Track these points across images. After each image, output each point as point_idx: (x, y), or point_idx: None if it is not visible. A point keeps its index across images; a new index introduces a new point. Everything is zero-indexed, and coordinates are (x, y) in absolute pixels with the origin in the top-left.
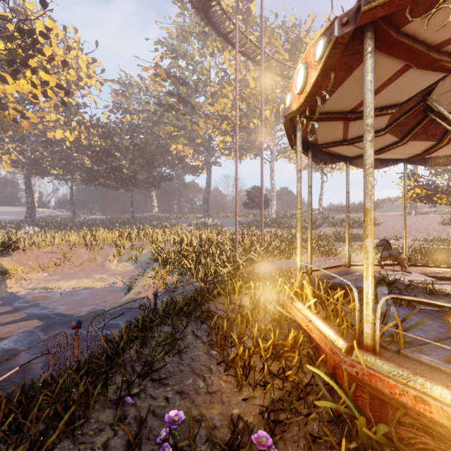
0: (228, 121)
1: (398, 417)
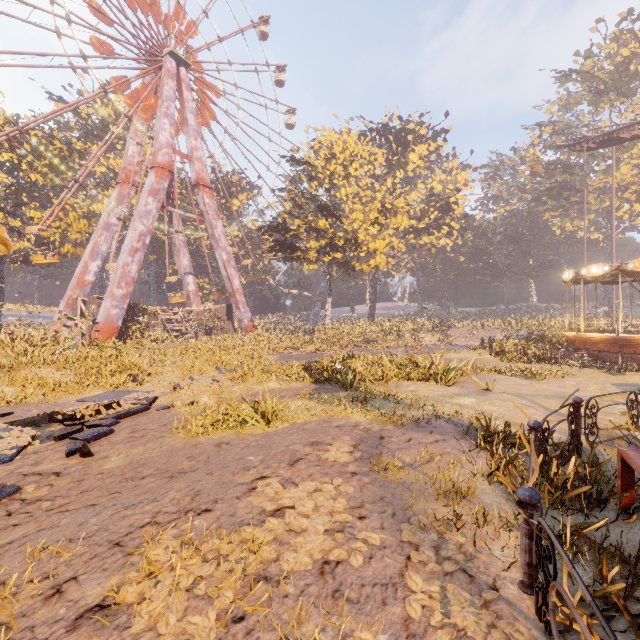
0: (633, 189)
1: (567, 340)
